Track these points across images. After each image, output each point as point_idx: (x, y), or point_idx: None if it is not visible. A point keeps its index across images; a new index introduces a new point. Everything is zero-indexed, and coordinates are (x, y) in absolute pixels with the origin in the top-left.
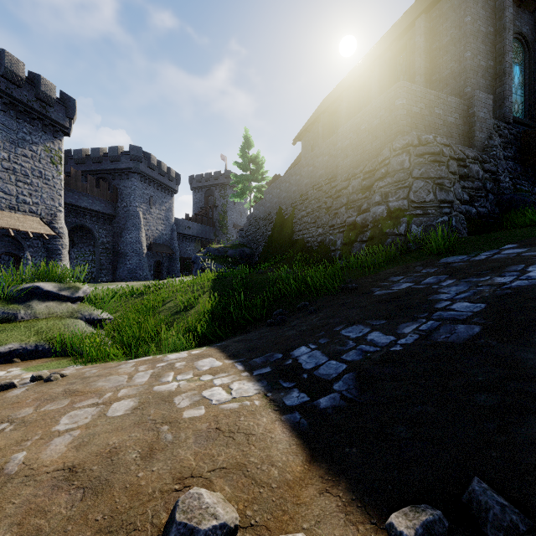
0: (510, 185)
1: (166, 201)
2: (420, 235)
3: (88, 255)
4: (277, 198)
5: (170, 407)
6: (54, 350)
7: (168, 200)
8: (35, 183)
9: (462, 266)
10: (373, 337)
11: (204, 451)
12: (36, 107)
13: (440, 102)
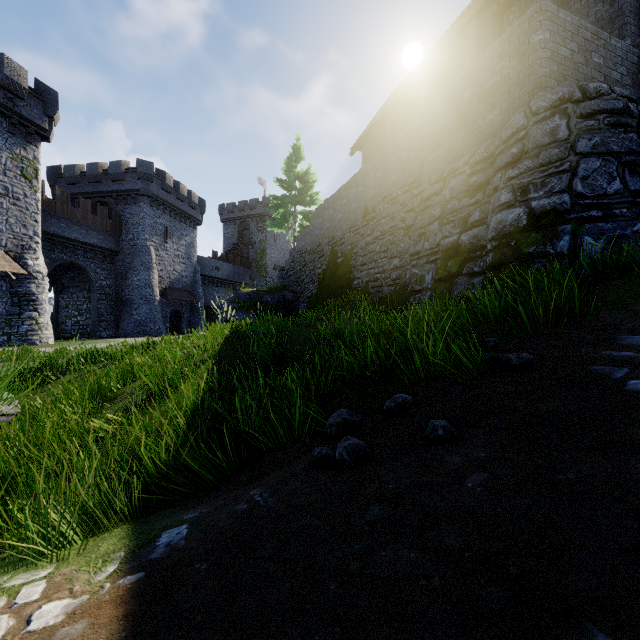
0: None
1: (186, 234)
2: (601, 255)
3: (81, 302)
4: (330, 221)
5: None
6: None
7: (190, 233)
8: None
9: None
10: None
11: None
12: None
13: (599, 45)
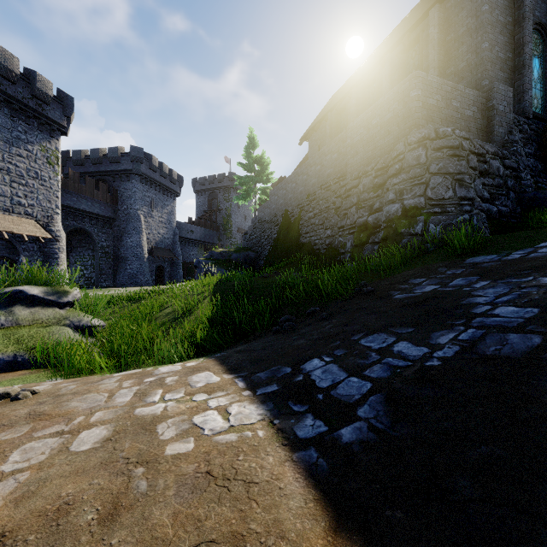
0: (532, 183)
1: (168, 204)
2: (438, 235)
3: (87, 259)
4: (283, 199)
5: (150, 439)
6: (34, 361)
7: (170, 203)
8: (31, 184)
9: (494, 266)
10: (401, 349)
11: (187, 511)
12: (31, 105)
13: (457, 94)
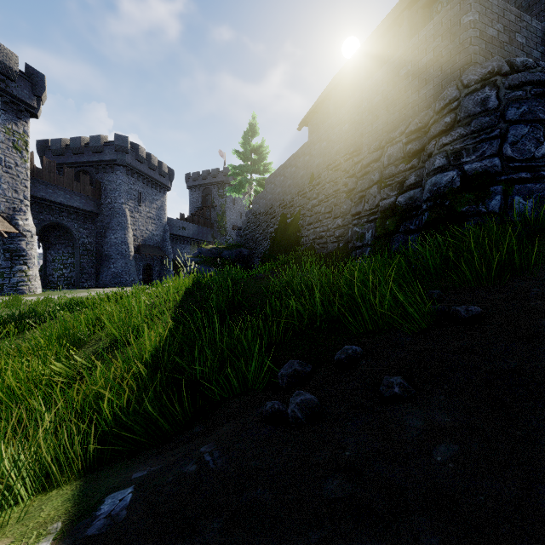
0: None
1: (157, 198)
2: (531, 213)
3: (66, 257)
4: (281, 187)
5: None
6: None
7: (160, 198)
8: None
9: None
10: None
11: None
12: None
13: (522, 26)
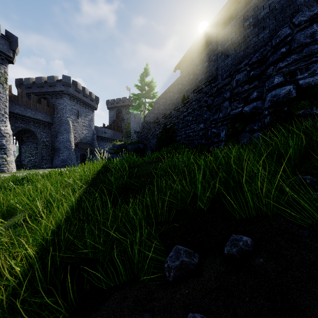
0: None
1: (89, 114)
2: None
3: (33, 149)
4: (163, 105)
5: None
6: None
7: (90, 114)
8: None
9: None
10: None
11: None
12: None
13: None
